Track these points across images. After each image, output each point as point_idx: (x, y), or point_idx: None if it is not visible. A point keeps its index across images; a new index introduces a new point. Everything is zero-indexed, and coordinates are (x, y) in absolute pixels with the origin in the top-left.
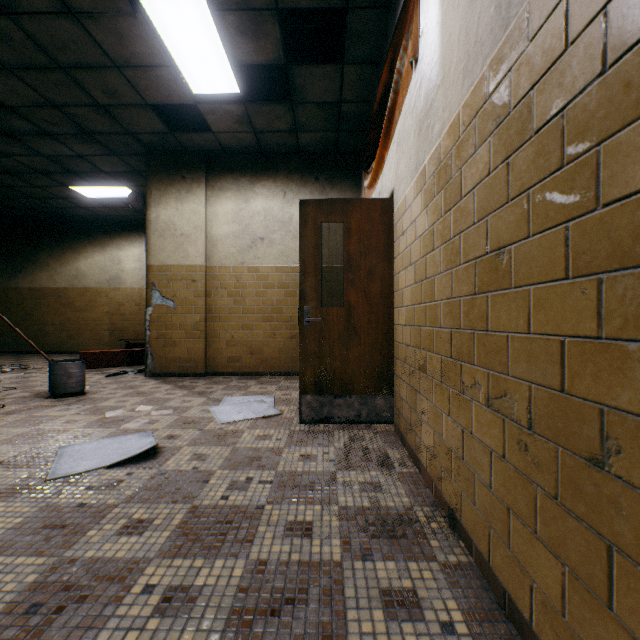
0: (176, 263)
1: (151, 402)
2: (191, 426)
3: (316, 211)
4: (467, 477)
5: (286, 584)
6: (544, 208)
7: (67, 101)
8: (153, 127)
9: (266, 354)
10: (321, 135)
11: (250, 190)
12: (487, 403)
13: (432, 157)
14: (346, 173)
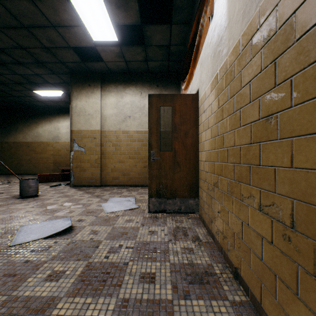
0: (86, 129)
1: (71, 201)
2: (91, 214)
3: (157, 100)
4: (245, 250)
5: (139, 315)
6: (304, 87)
7: (29, 45)
8: (73, 59)
9: (131, 175)
10: (160, 63)
11: (123, 91)
12: (259, 208)
13: (222, 68)
14: (172, 83)
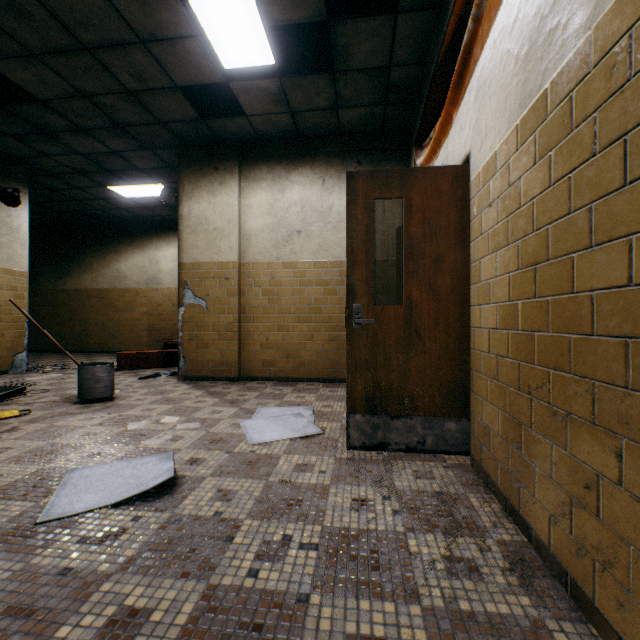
0: (208, 260)
1: (178, 412)
2: (218, 446)
3: (367, 185)
4: None
5: None
6: None
7: (96, 89)
8: (184, 114)
9: (303, 358)
10: (365, 111)
11: (286, 179)
12: None
13: (565, 70)
14: (392, 154)
